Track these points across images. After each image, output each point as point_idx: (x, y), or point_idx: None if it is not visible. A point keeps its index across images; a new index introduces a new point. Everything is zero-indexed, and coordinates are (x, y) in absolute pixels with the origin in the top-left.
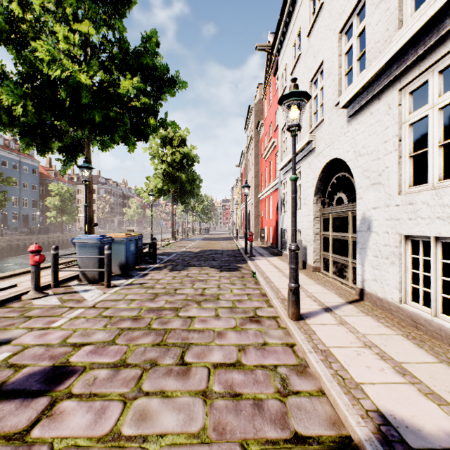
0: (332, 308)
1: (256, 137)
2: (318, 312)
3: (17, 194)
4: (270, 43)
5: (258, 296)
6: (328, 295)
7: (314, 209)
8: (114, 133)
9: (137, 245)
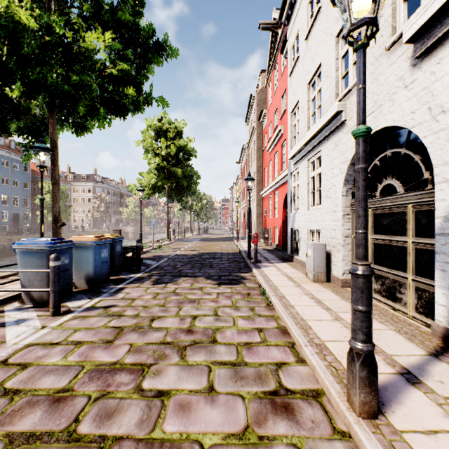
0: (415, 372)
1: (259, 129)
2: (397, 386)
3: (7, 192)
4: (275, 21)
5: (276, 334)
6: (388, 336)
7: (343, 204)
8: (79, 104)
9: (114, 249)
